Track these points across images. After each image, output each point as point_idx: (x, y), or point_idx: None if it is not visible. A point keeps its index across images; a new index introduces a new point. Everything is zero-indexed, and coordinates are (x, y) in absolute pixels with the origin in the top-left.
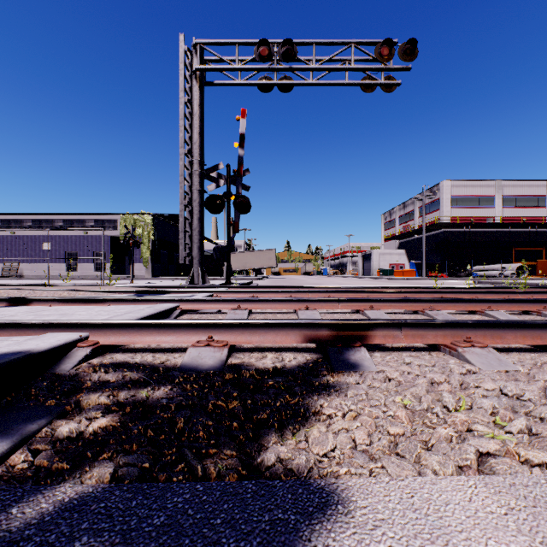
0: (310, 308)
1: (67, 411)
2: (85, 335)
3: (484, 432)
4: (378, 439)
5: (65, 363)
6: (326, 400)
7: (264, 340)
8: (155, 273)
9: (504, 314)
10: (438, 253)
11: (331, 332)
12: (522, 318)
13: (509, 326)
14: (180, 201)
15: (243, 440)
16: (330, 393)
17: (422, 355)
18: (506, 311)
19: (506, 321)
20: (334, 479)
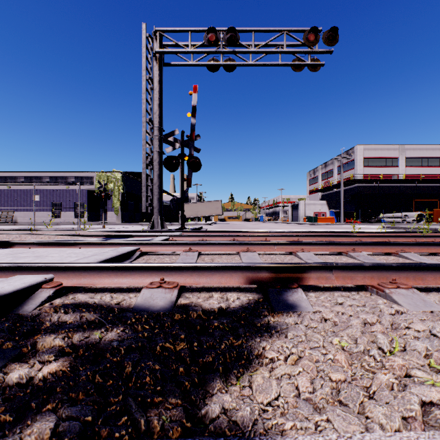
0: (251, 251)
1: (20, 355)
2: (50, 277)
3: (423, 378)
4: (321, 387)
5: (28, 304)
6: (268, 342)
7: (210, 281)
8: (124, 220)
9: (416, 256)
10: (353, 203)
11: (270, 274)
12: (431, 259)
13: (429, 269)
14: (143, 160)
15: (188, 388)
16: (271, 335)
17: (352, 295)
18: (415, 252)
19: (426, 264)
20: (280, 436)
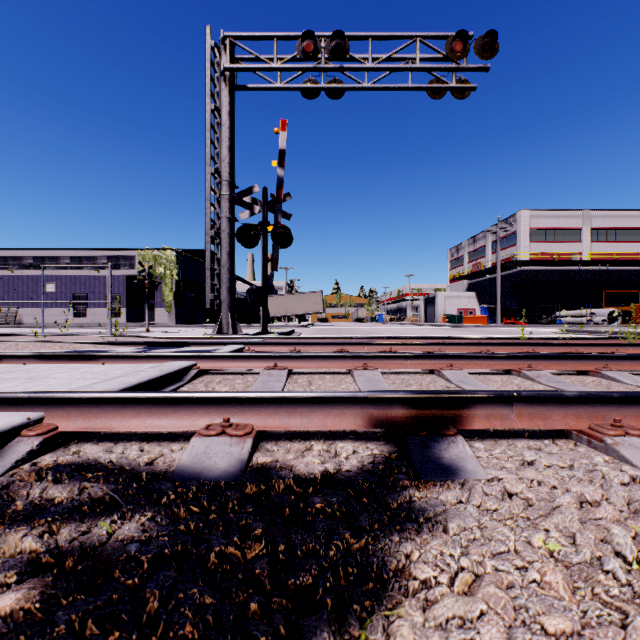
0: (370, 368)
1: None
2: (37, 416)
3: None
4: None
5: None
6: (416, 545)
7: (308, 423)
8: (179, 320)
9: (628, 376)
10: (515, 296)
11: (408, 411)
12: None
13: None
14: (206, 231)
15: None
16: (420, 529)
17: (547, 446)
18: (624, 370)
19: None
20: None
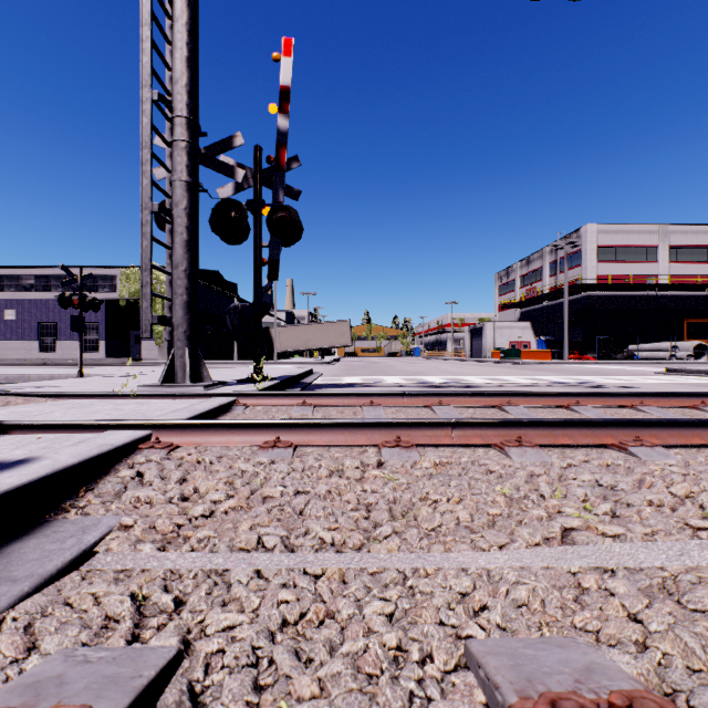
0: None
1: None
2: None
3: None
4: None
5: None
6: None
7: None
8: None
9: None
10: (579, 326)
11: None
12: None
13: None
14: (143, 203)
15: None
16: None
17: None
18: None
19: None
20: None
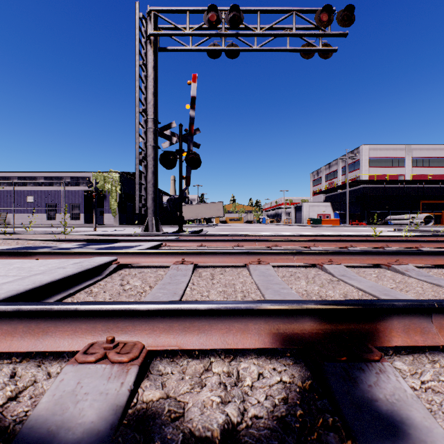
0: (263, 263)
1: None
2: None
3: None
4: None
5: None
6: None
7: (206, 340)
8: (121, 222)
9: None
10: (358, 205)
11: (317, 324)
12: None
13: None
14: (136, 155)
15: None
16: None
17: None
18: None
19: None
20: None
